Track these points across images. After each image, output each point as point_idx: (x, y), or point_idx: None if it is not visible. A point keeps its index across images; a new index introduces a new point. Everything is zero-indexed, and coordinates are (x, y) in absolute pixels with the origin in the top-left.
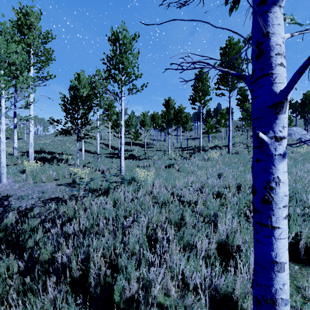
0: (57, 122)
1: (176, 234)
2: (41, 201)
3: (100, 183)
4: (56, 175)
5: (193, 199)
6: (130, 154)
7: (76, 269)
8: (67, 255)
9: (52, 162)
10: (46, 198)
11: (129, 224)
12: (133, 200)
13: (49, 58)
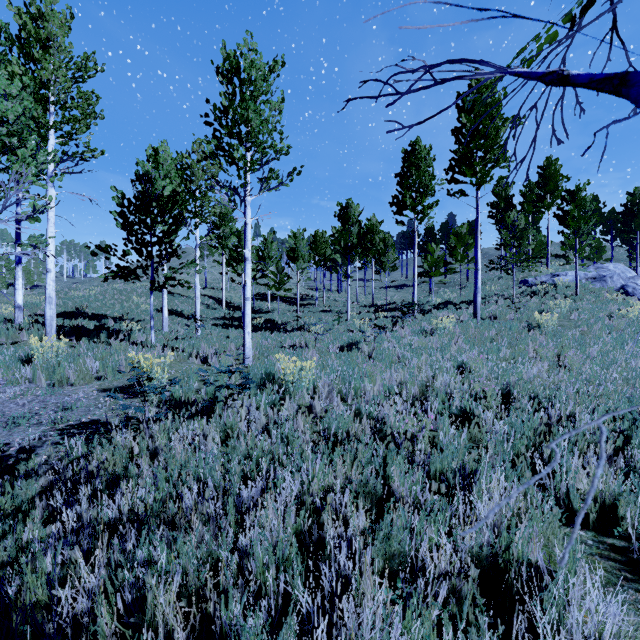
0: (108, 252)
1: (369, 520)
2: (59, 431)
3: (197, 386)
4: (100, 367)
5: (408, 430)
6: (266, 319)
7: (110, 635)
8: (90, 591)
9: (97, 339)
10: (71, 423)
11: (255, 497)
12: (269, 429)
13: (90, 114)
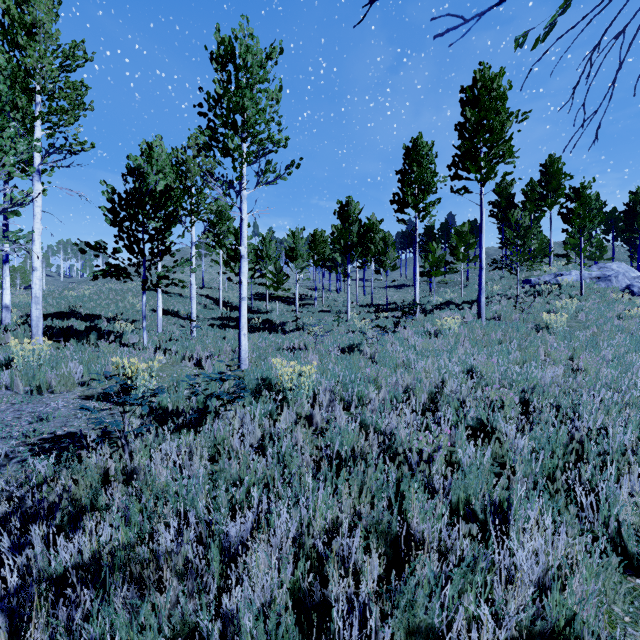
0: (97, 249)
1: (383, 565)
2: (30, 446)
3: (188, 392)
4: (85, 371)
5: (424, 451)
6: (264, 319)
7: None
8: None
9: (87, 340)
10: (45, 436)
11: (245, 538)
12: (264, 445)
13: (79, 105)
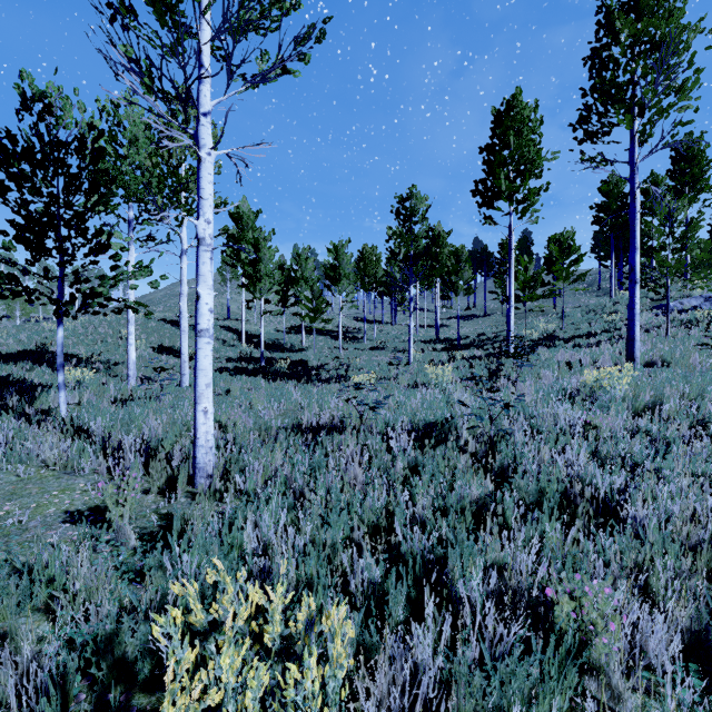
0: None
1: None
2: None
3: None
4: None
5: None
6: (296, 360)
7: None
8: None
9: None
10: None
11: None
12: None
13: None
